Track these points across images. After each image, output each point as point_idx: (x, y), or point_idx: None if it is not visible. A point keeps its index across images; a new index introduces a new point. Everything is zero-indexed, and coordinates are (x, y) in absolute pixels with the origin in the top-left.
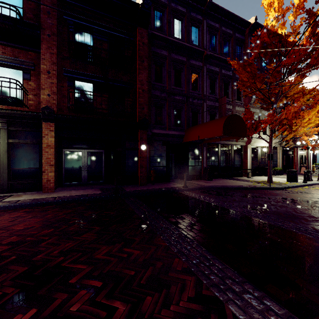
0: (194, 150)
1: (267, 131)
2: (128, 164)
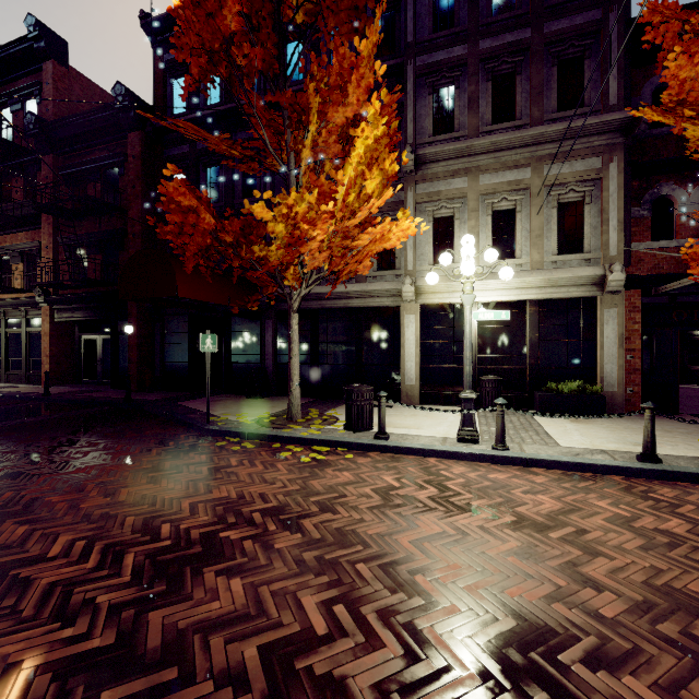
0: (244, 328)
1: (526, 244)
2: (122, 357)
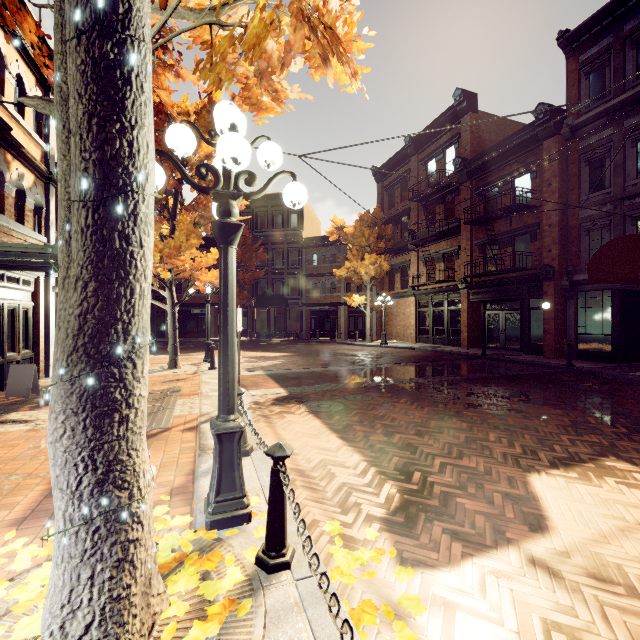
0: None
1: None
2: (533, 329)
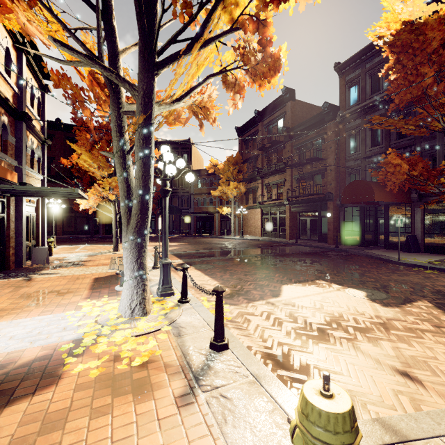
0: (398, 213)
1: None
2: (323, 228)
